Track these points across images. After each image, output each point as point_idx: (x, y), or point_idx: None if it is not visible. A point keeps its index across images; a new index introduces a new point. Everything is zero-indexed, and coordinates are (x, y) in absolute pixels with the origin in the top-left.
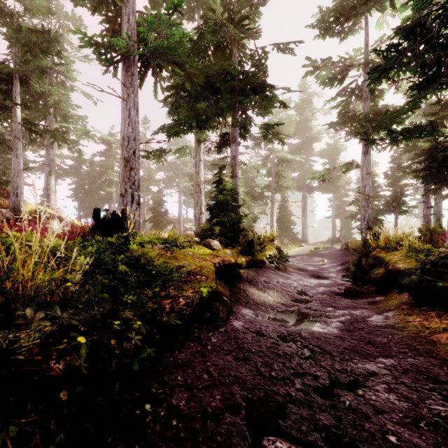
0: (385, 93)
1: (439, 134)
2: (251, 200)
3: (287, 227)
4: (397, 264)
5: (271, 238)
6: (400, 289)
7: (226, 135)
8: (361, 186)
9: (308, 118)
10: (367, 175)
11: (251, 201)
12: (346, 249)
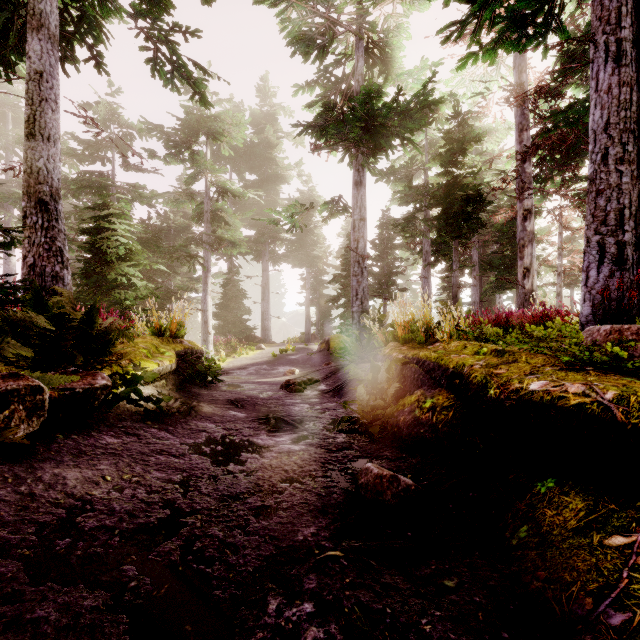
0: (384, 95)
1: (456, 165)
2: (169, 266)
3: (237, 317)
4: (509, 378)
5: (175, 328)
6: (579, 487)
7: (14, 7)
8: (352, 240)
9: (271, 141)
10: (362, 222)
11: (169, 269)
12: (327, 350)
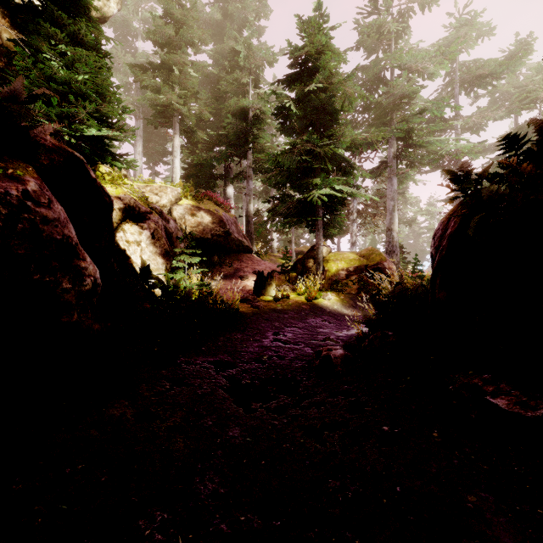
0: None
1: None
2: None
3: None
4: None
5: None
6: None
7: None
8: None
9: None
10: None
11: None
12: None
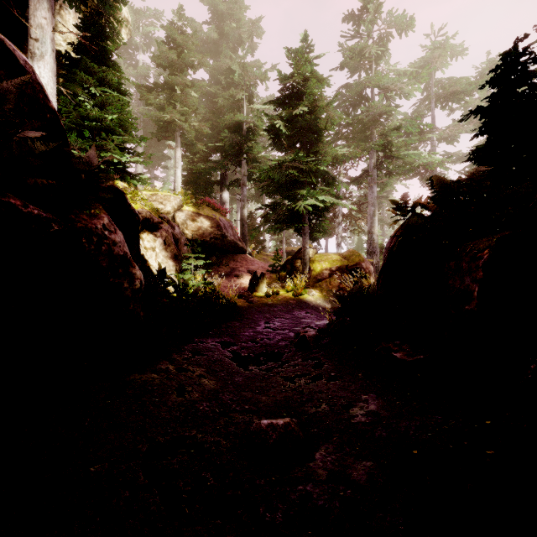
0: None
1: None
2: None
3: None
4: None
5: None
6: None
7: None
8: None
9: None
10: None
11: None
12: None
